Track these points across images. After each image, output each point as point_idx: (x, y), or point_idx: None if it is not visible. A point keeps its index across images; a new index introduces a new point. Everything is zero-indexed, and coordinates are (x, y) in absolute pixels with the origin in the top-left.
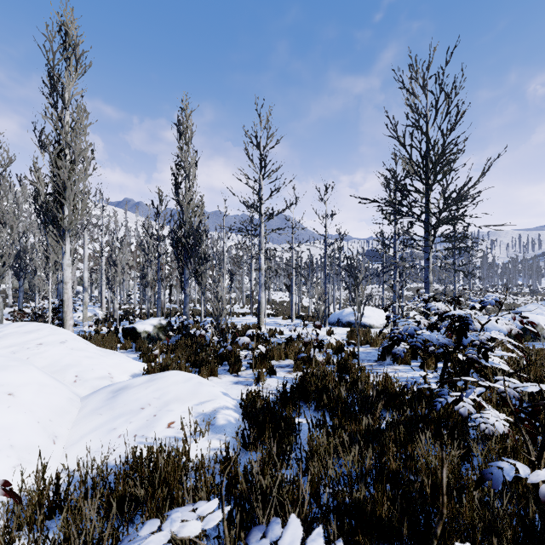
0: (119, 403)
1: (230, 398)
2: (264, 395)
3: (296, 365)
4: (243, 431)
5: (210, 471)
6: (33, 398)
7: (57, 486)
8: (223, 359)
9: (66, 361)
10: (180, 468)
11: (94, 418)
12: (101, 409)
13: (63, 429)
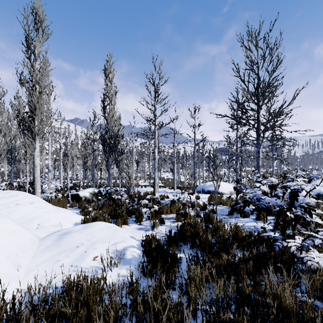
0: (63, 243)
1: (135, 239)
2: (157, 237)
3: (177, 218)
4: (143, 263)
5: (120, 291)
6: (6, 240)
7: (13, 304)
8: (132, 214)
9: (33, 215)
10: (100, 290)
11: (46, 253)
12: (51, 247)
13: (25, 260)
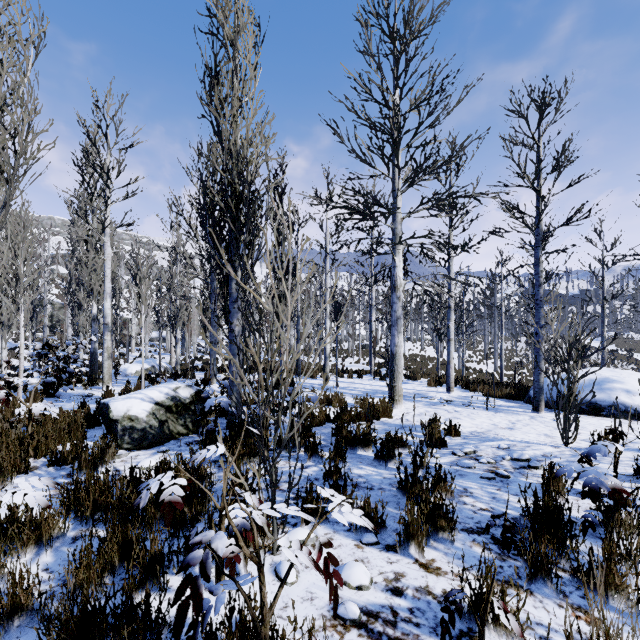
0: None
1: None
2: None
3: None
4: None
5: None
6: None
7: None
8: None
9: None
10: None
11: None
12: None
13: None
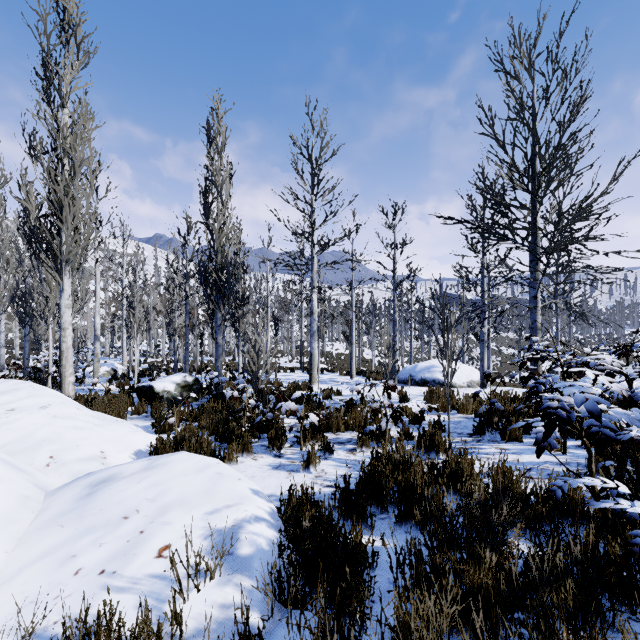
0: (94, 506)
1: (263, 499)
2: (316, 488)
3: (361, 442)
4: (280, 572)
5: None
6: None
7: None
8: (261, 430)
9: (42, 434)
10: None
11: (51, 533)
12: (66, 515)
13: None
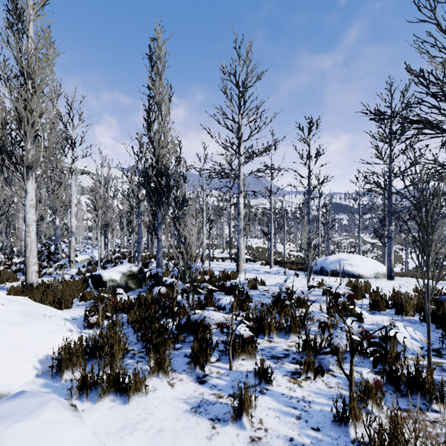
0: None
1: None
2: None
3: (307, 365)
4: None
5: None
6: None
7: None
8: (187, 332)
9: None
10: None
11: None
12: None
13: None
